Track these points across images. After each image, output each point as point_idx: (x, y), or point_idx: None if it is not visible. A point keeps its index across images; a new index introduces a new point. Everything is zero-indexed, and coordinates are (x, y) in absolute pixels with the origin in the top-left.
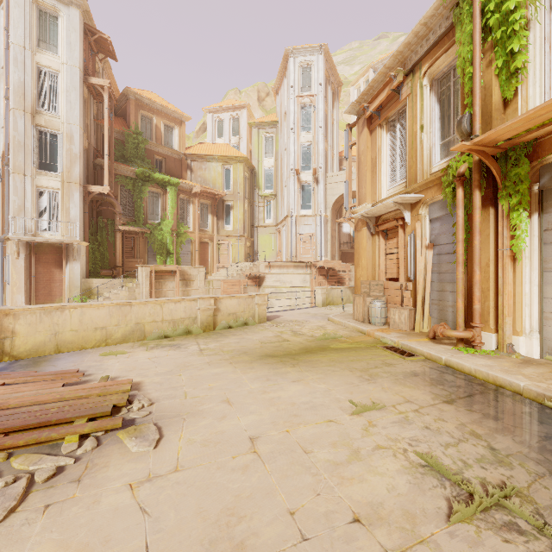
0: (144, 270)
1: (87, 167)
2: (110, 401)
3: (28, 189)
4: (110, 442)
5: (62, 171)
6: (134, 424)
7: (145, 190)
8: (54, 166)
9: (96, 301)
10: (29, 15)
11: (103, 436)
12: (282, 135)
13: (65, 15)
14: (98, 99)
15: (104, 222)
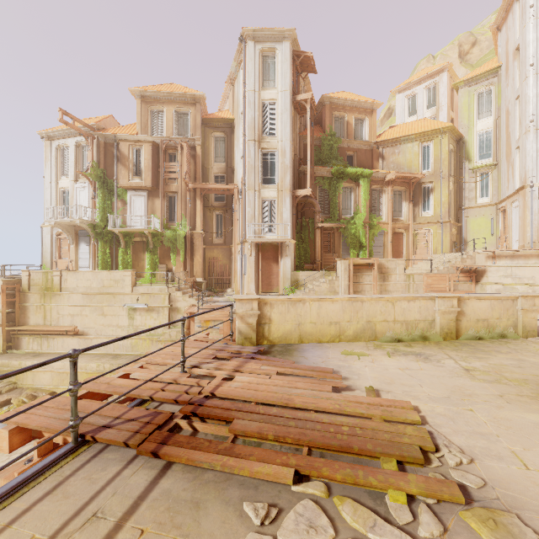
0: (342, 263)
1: (293, 176)
2: (409, 437)
3: (257, 201)
4: (459, 529)
5: (278, 182)
6: (474, 500)
7: (339, 186)
8: (272, 179)
9: (303, 292)
10: (257, 63)
11: (437, 508)
12: (509, 82)
13: (279, 52)
14: (301, 114)
15: (306, 222)
